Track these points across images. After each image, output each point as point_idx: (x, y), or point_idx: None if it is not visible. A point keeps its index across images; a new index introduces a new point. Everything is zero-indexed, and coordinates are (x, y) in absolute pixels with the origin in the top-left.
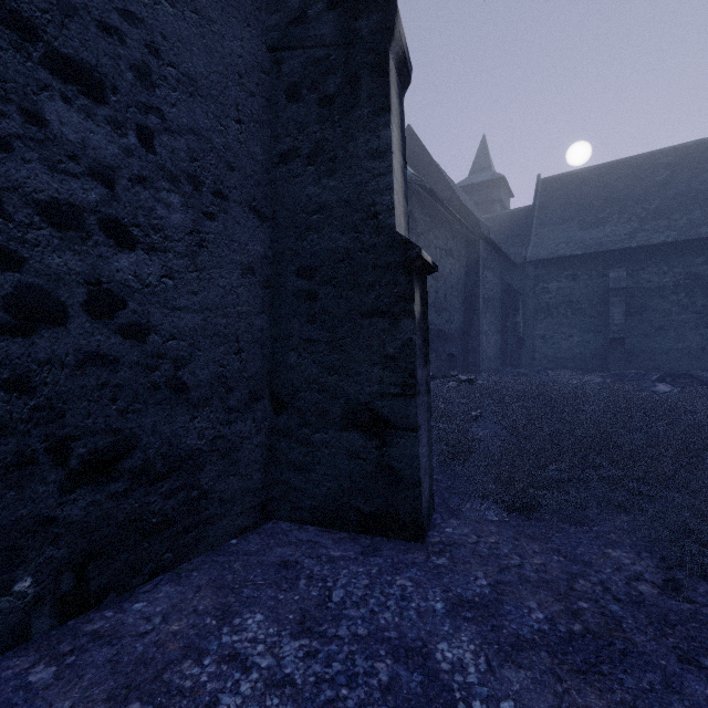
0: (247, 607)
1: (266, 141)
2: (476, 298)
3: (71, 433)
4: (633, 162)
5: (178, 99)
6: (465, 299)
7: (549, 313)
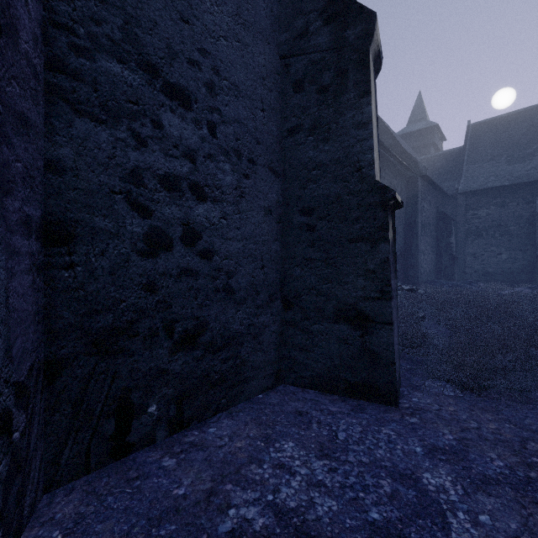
0: (281, 437)
1: (278, 121)
2: (415, 224)
3: (174, 318)
4: None
5: (229, 100)
6: (405, 225)
7: (479, 235)
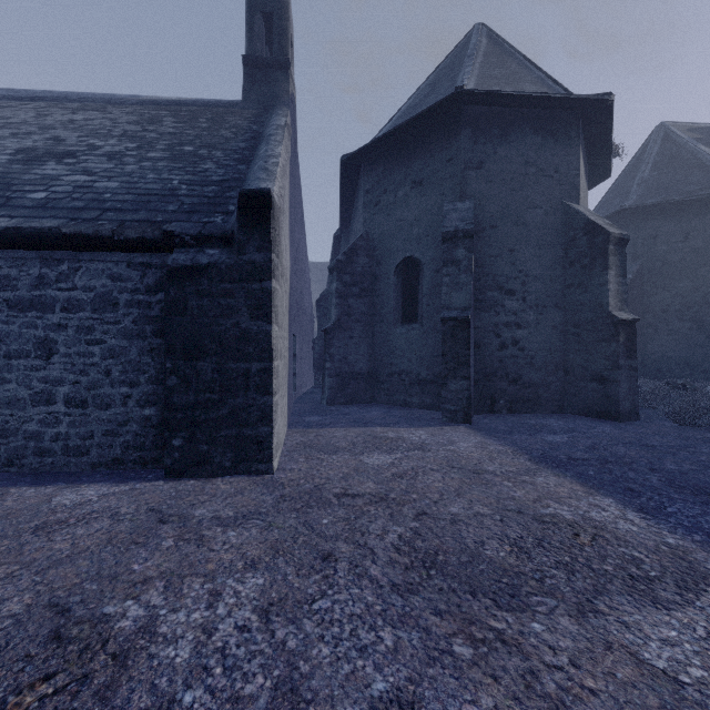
0: (550, 419)
1: (561, 282)
2: None
3: (509, 372)
4: None
5: (532, 285)
6: None
7: None
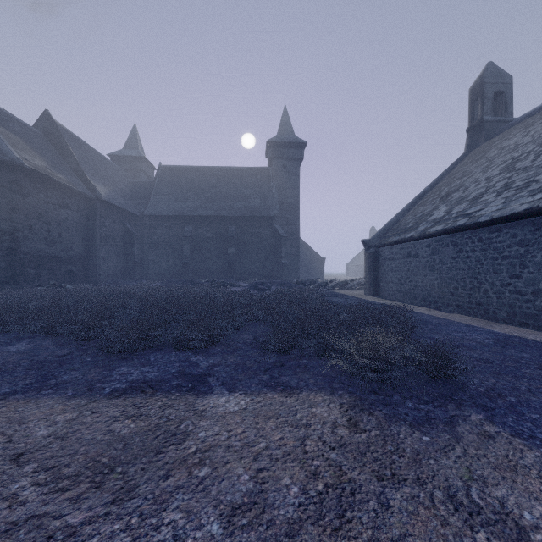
0: None
1: None
2: (94, 236)
3: None
4: (205, 169)
5: None
6: (87, 236)
7: (157, 247)
